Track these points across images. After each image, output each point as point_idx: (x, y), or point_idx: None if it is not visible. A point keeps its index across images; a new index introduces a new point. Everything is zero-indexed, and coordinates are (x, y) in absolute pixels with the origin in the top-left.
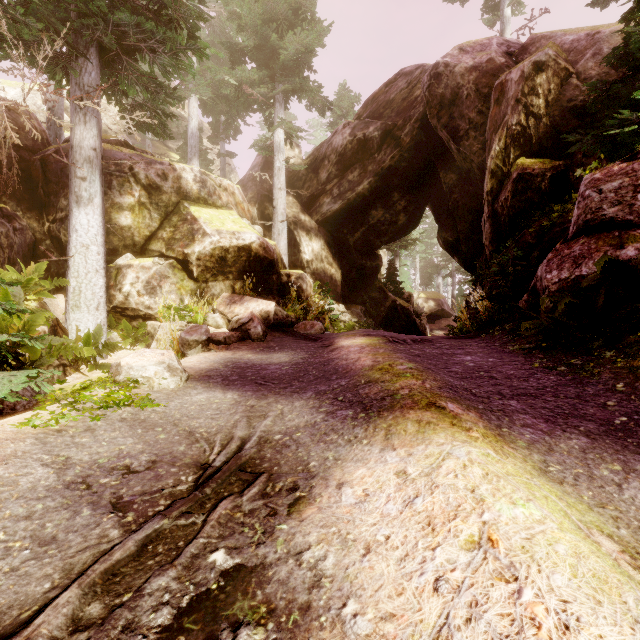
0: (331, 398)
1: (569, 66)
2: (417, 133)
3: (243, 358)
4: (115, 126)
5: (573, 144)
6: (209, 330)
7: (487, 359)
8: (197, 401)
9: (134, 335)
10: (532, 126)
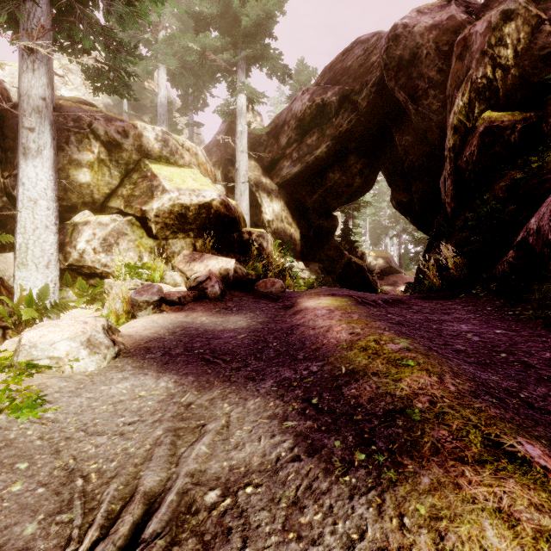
0: (300, 398)
1: (541, 13)
2: (373, 97)
3: (195, 322)
4: (96, 102)
5: (545, 94)
6: (162, 289)
7: (492, 330)
8: (115, 394)
9: (90, 293)
10: (499, 78)
